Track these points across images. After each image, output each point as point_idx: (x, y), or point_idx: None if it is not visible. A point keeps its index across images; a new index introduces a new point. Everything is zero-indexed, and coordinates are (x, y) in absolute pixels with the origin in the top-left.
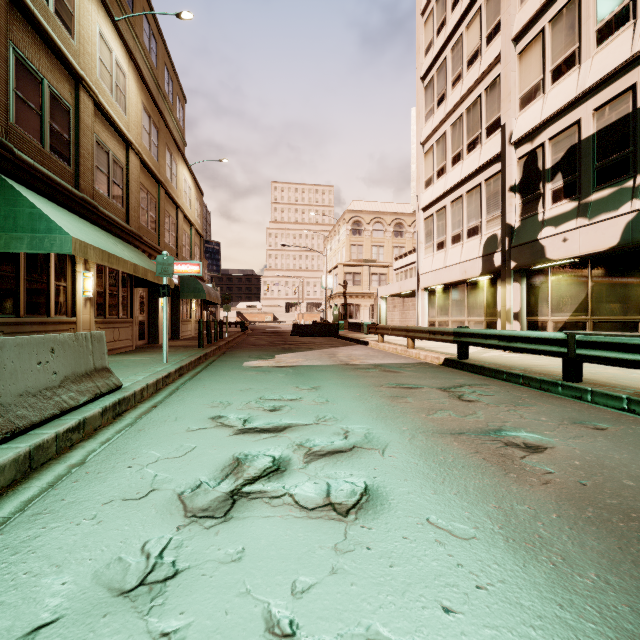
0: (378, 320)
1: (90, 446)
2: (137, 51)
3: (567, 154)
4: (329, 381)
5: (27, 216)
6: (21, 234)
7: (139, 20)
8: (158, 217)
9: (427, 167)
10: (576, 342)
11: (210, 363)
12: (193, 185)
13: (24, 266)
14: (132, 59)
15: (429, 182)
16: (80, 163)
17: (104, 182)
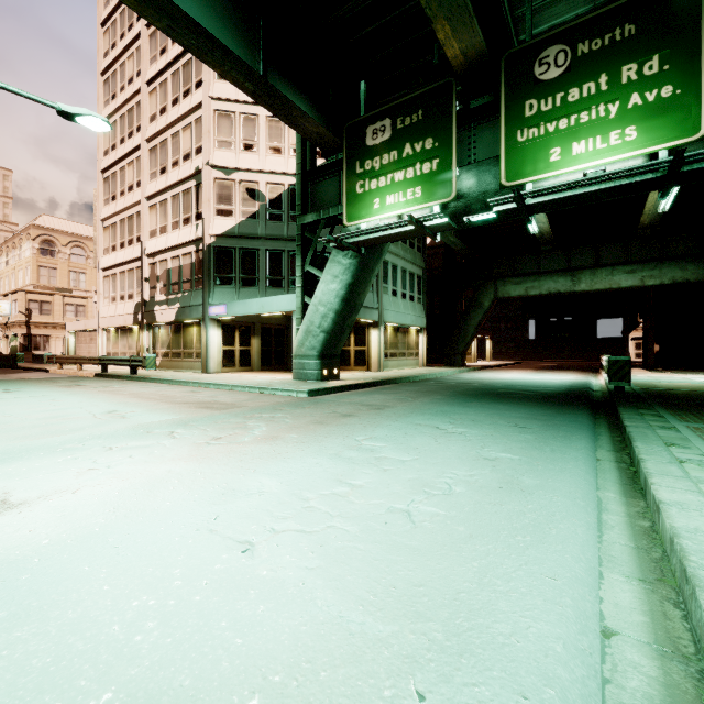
0: (66, 352)
1: None
2: None
3: (164, 272)
4: (4, 383)
5: None
6: None
7: None
8: None
9: (106, 239)
10: (132, 360)
11: None
12: None
13: None
14: None
15: (107, 251)
16: None
17: None
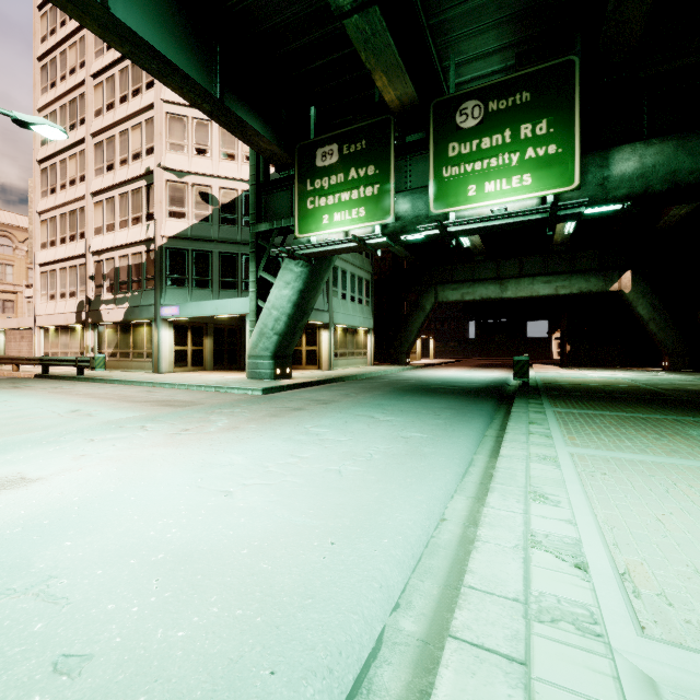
0: None
1: None
2: None
3: (111, 271)
4: None
5: None
6: None
7: None
8: None
9: (43, 233)
10: (79, 360)
11: None
12: None
13: None
14: None
15: (45, 246)
16: None
17: None
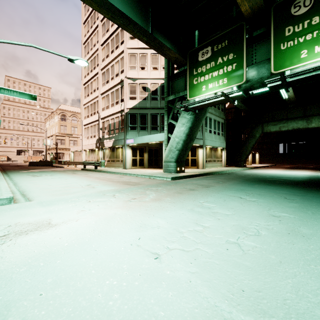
0: (70, 160)
1: (6, 177)
2: None
3: (108, 125)
4: (48, 172)
5: None
6: None
7: None
8: None
9: (85, 113)
10: (95, 163)
11: (5, 172)
12: None
13: None
14: None
15: (85, 117)
16: None
17: None
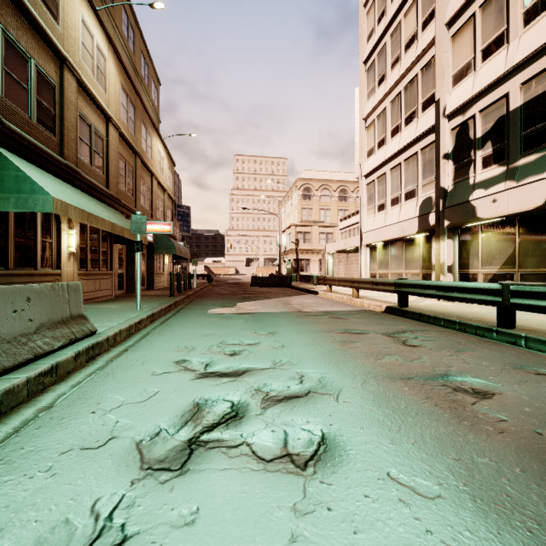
0: (326, 273)
1: (61, 389)
2: (117, 39)
3: (496, 124)
4: (284, 327)
5: (13, 178)
6: (8, 195)
7: (118, 12)
8: (135, 183)
9: (369, 139)
10: (510, 292)
11: (179, 310)
12: (166, 156)
13: (13, 224)
14: (111, 44)
15: (371, 152)
16: (64, 134)
17: (86, 151)
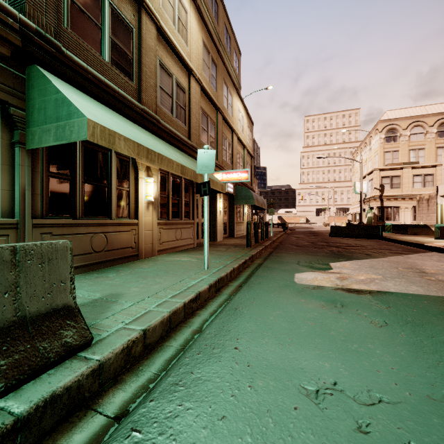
0: (438, 222)
1: None
2: (202, 10)
3: None
4: None
5: (53, 104)
6: (49, 125)
7: None
8: (216, 138)
9: None
10: None
11: (255, 269)
12: (245, 116)
13: (81, 169)
14: None
15: None
16: (142, 79)
17: (167, 102)
